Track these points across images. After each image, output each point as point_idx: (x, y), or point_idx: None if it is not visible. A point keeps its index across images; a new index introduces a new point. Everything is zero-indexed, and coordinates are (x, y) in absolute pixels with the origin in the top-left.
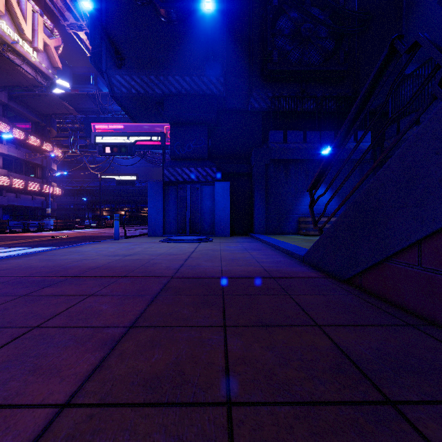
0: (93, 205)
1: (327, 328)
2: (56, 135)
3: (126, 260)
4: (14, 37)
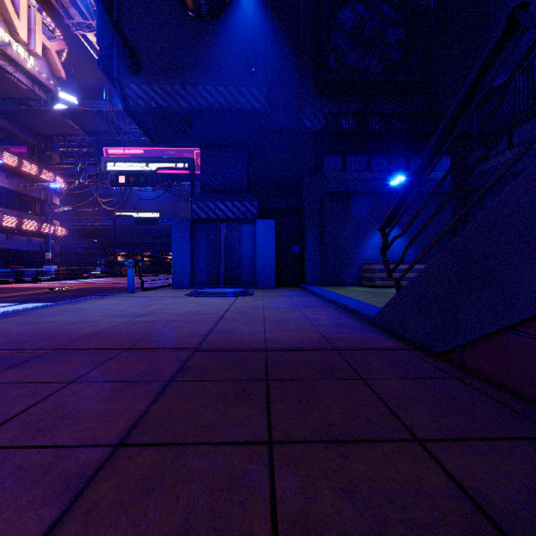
0: (106, 248)
1: (433, 445)
2: (59, 162)
3: (137, 323)
4: (5, 38)
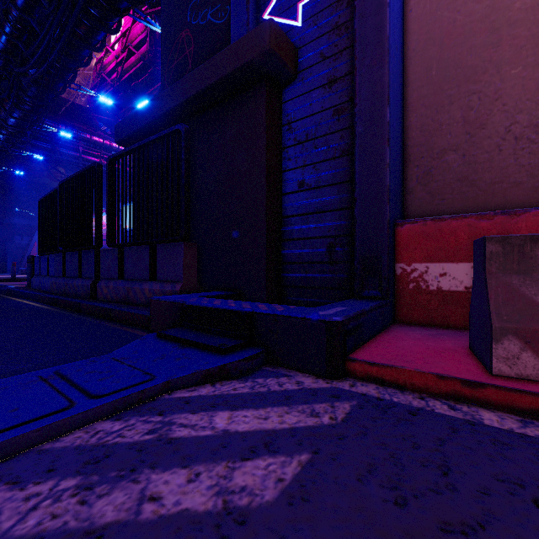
0: None
1: None
2: None
3: None
4: None
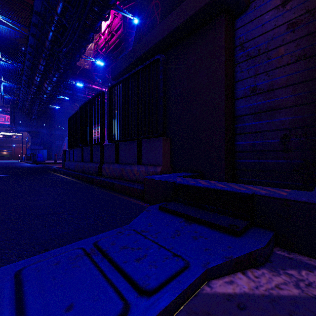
0: None
1: None
2: None
3: None
4: None
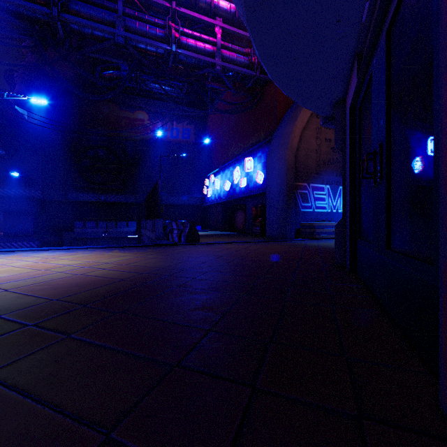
0: None
1: None
2: None
3: None
4: None
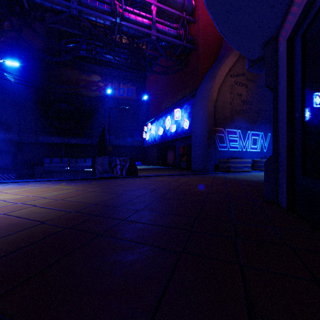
0: None
1: None
2: None
3: None
4: None
